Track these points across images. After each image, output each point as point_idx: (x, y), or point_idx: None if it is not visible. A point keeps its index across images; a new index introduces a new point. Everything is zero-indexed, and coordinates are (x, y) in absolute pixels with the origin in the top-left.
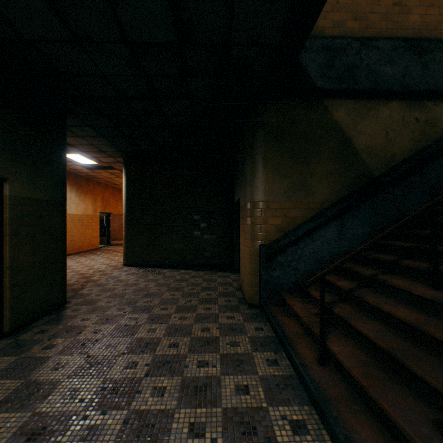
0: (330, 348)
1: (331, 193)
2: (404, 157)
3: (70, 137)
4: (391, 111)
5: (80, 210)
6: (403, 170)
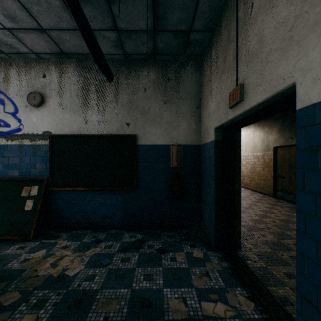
0: None
1: None
2: None
3: None
4: None
5: None
6: None
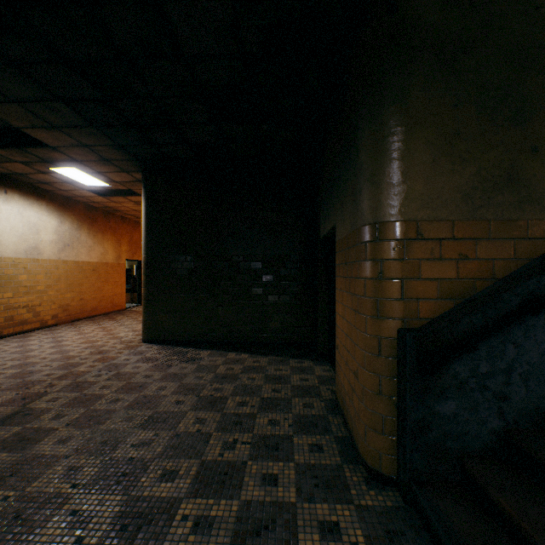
0: None
1: None
2: None
3: (41, 129)
4: None
5: (95, 255)
6: None
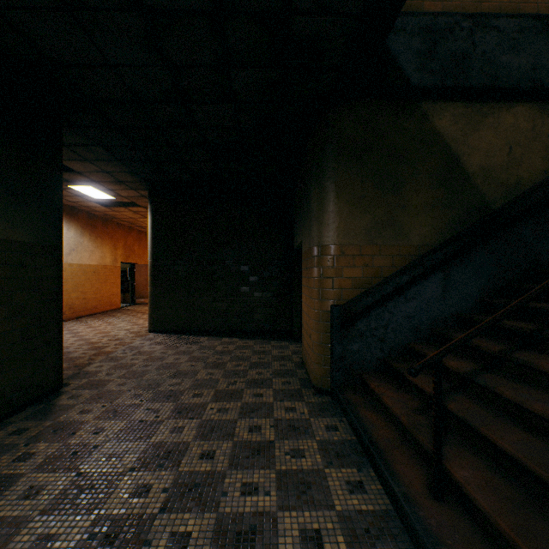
0: (450, 472)
1: (431, 233)
2: (534, 183)
3: (75, 161)
4: (516, 118)
5: (95, 259)
6: (535, 200)
